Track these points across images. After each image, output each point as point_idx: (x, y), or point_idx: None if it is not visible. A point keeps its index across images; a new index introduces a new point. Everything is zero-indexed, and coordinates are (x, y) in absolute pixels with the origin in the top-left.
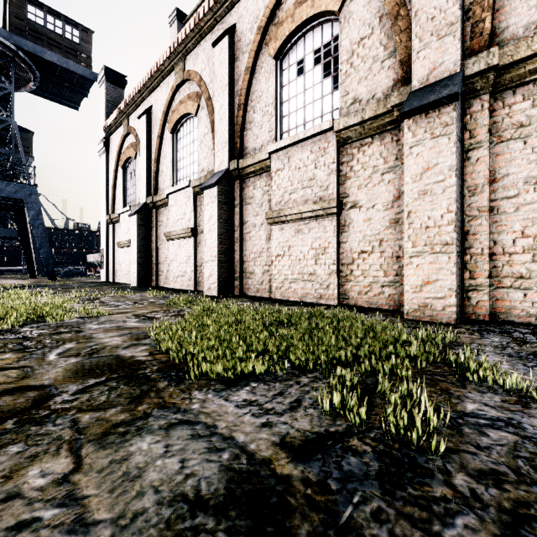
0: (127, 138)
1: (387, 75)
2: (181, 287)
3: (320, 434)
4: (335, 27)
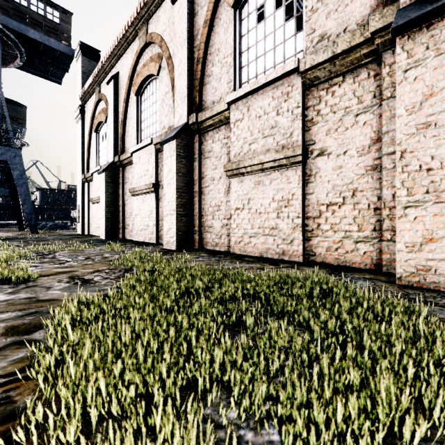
0: (99, 105)
1: (362, 2)
2: (144, 240)
3: None
4: None
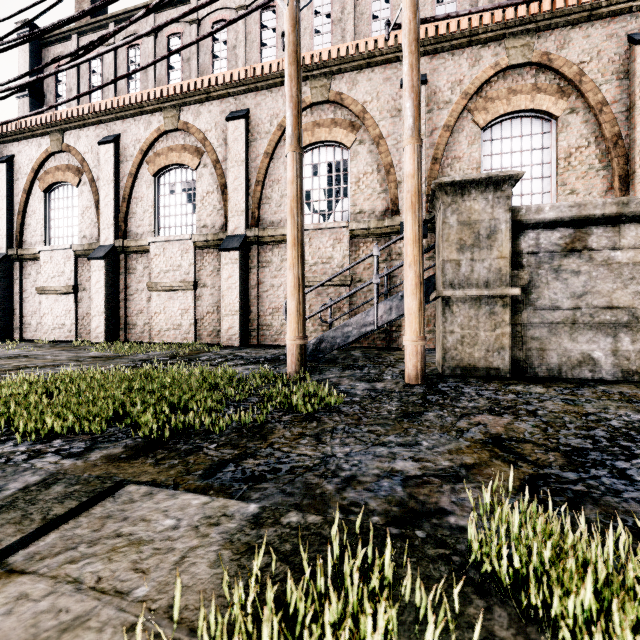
0: None
1: (220, 218)
2: (59, 338)
3: (160, 357)
4: (195, 174)
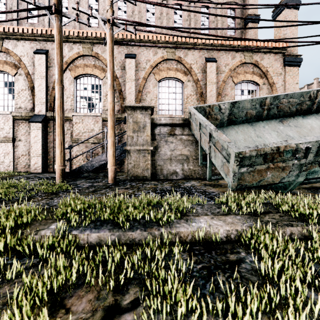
0: None
1: (30, 104)
2: None
3: None
4: (13, 78)
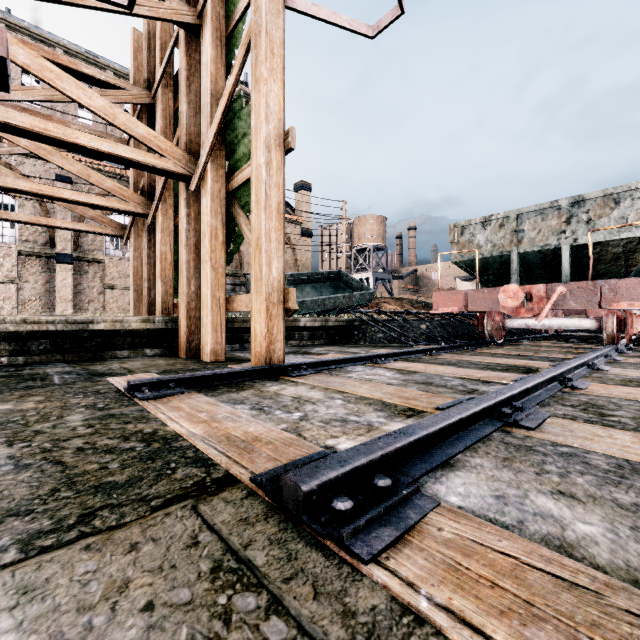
0: None
1: (43, 238)
2: None
3: None
4: (12, 200)
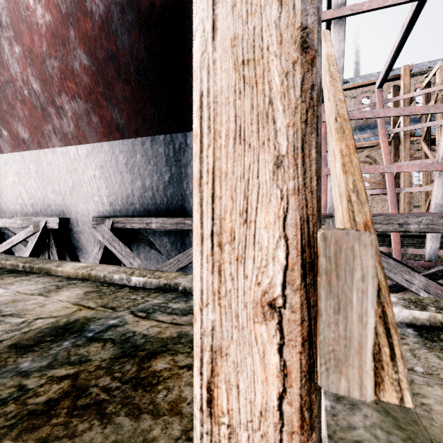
0: None
1: None
2: None
3: None
4: None
